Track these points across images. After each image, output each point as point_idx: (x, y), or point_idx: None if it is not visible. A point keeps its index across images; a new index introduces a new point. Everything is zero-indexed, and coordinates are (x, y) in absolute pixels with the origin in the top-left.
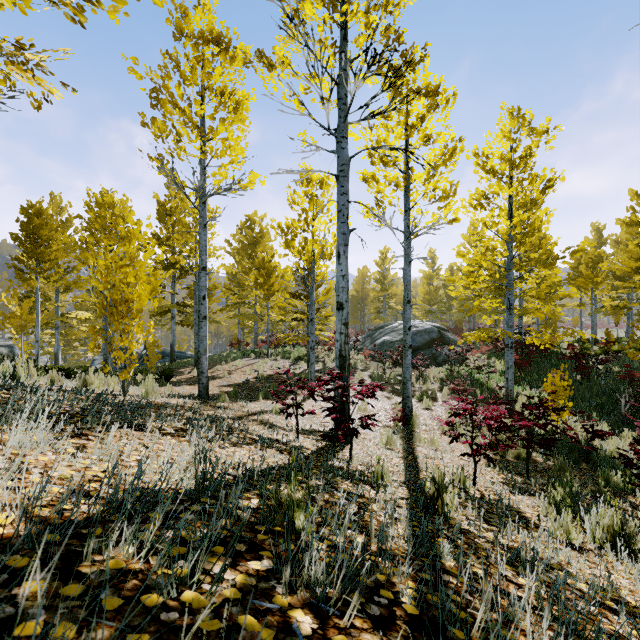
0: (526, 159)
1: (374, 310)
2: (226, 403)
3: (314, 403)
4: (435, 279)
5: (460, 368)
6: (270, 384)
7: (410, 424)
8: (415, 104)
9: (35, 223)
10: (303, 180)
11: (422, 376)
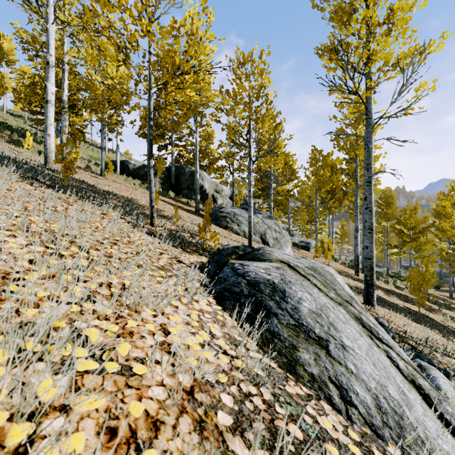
0: None
1: None
2: None
3: None
4: None
5: None
6: None
7: None
8: None
9: (384, 226)
10: None
11: None
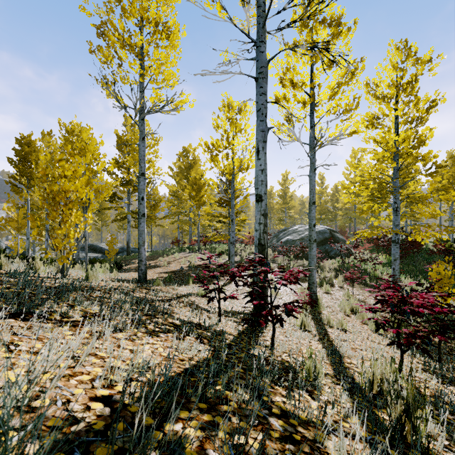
0: (412, 84)
1: (278, 218)
2: (160, 286)
3: (234, 287)
4: (324, 194)
5: (349, 260)
6: (199, 271)
7: (317, 306)
8: (320, 33)
9: (26, 150)
10: (225, 107)
11: (319, 266)
